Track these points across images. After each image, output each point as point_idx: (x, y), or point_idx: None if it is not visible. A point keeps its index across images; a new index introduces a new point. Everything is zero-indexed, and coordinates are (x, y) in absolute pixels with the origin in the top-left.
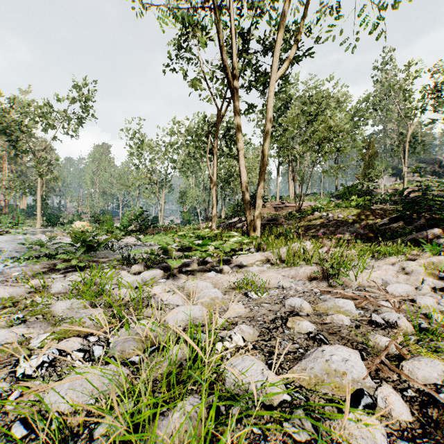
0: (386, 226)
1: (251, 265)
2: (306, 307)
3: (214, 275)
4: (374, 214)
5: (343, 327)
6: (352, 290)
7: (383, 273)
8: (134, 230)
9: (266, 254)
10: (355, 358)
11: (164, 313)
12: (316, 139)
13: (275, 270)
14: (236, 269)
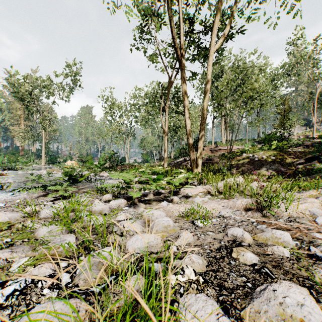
0: (302, 165)
1: (195, 196)
2: (248, 238)
3: (166, 204)
4: (292, 155)
5: (285, 259)
6: (284, 220)
7: (309, 206)
8: (108, 167)
9: (206, 187)
10: (310, 302)
11: (125, 239)
12: (243, 97)
13: (216, 201)
14: (183, 199)
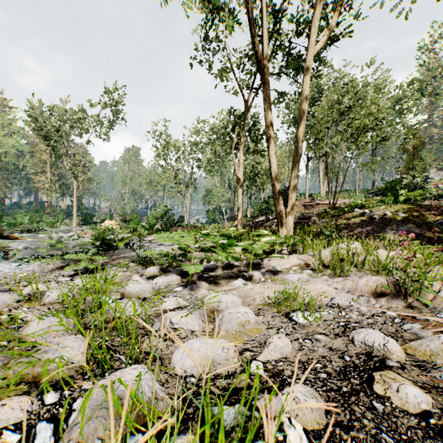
0: None
1: (287, 270)
2: (396, 351)
3: (241, 283)
4: (432, 211)
5: None
6: None
7: None
8: (159, 229)
9: (303, 257)
10: None
11: (172, 345)
12: (353, 127)
13: (323, 280)
14: (269, 276)
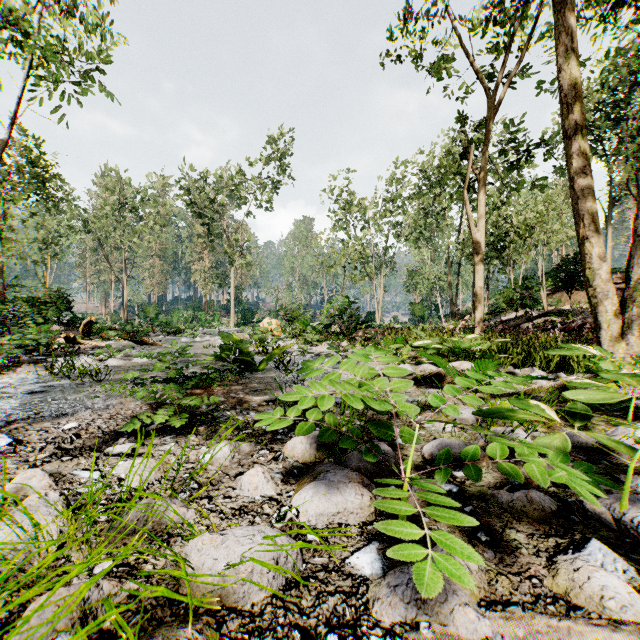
0: None
1: None
2: None
3: (631, 590)
4: None
5: None
6: None
7: None
8: (337, 332)
9: None
10: None
11: None
12: None
13: None
14: None
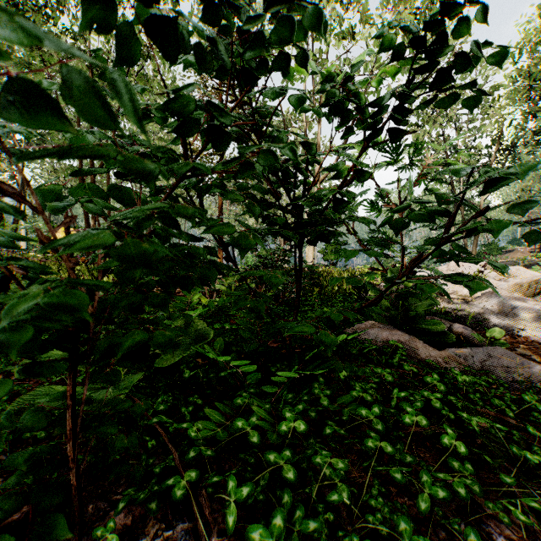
0: None
1: None
2: None
3: None
4: None
5: None
6: None
7: None
8: None
9: None
10: None
11: None
12: None
13: None
14: None
